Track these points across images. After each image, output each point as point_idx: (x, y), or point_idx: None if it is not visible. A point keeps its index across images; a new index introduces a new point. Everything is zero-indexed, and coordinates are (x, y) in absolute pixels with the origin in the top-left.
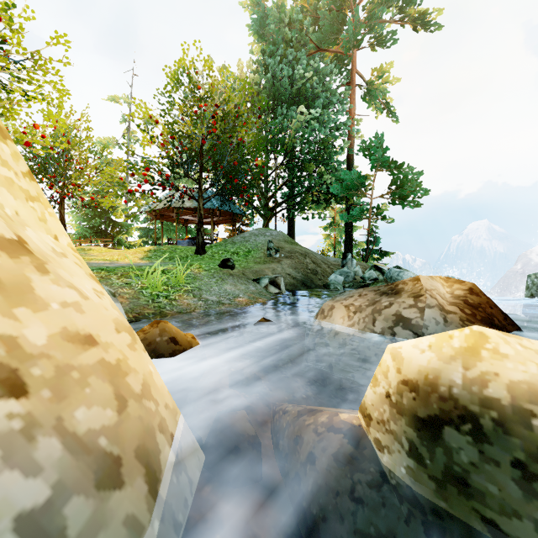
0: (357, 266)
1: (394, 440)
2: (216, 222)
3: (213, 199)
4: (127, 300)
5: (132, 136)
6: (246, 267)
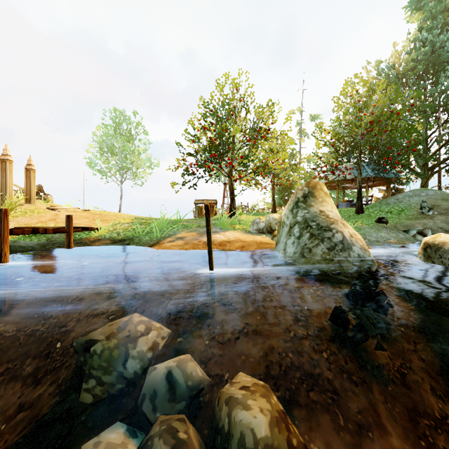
0: None
1: (422, 255)
2: (370, 185)
3: (368, 170)
4: None
5: (302, 133)
6: (398, 222)
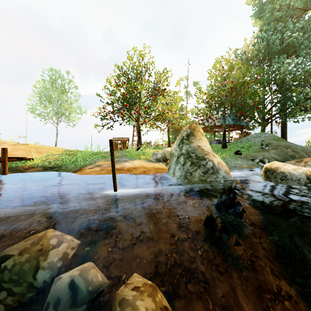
0: None
1: (263, 176)
2: (231, 130)
3: (230, 119)
4: None
5: (188, 94)
6: (248, 154)
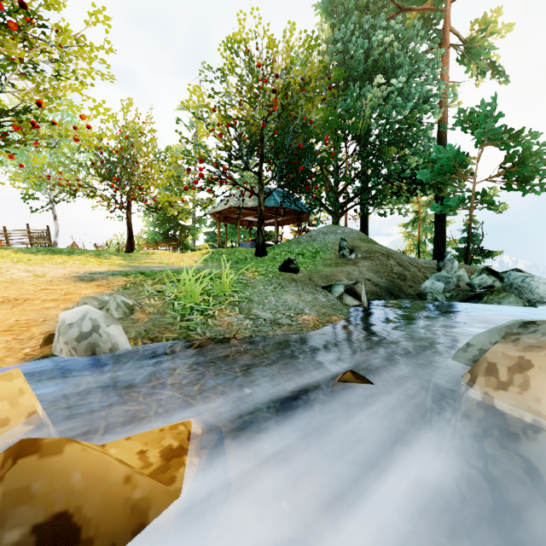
0: (461, 270)
1: None
2: (280, 223)
3: (277, 197)
4: (147, 316)
5: (199, 142)
6: (314, 271)
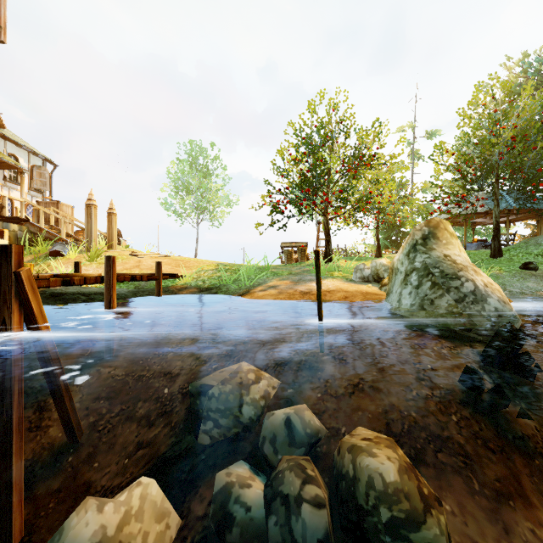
0: None
1: None
2: (512, 219)
3: (509, 199)
4: None
5: (415, 155)
6: None
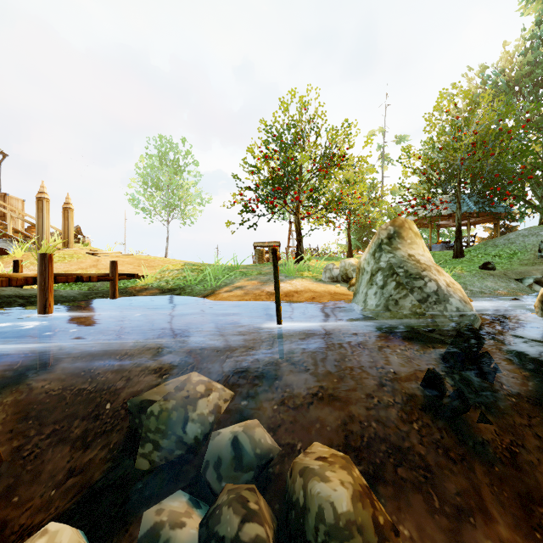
0: None
1: (539, 309)
2: (472, 222)
3: (470, 203)
4: None
5: (385, 159)
6: (508, 269)
